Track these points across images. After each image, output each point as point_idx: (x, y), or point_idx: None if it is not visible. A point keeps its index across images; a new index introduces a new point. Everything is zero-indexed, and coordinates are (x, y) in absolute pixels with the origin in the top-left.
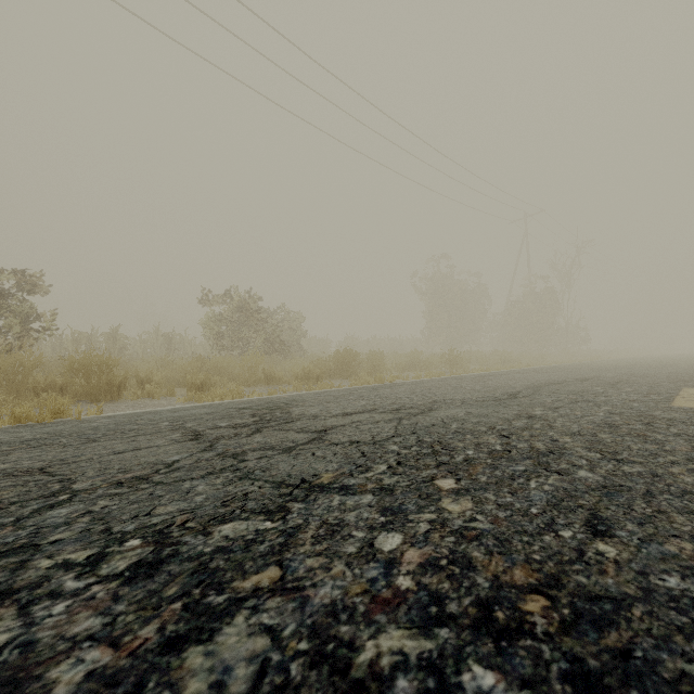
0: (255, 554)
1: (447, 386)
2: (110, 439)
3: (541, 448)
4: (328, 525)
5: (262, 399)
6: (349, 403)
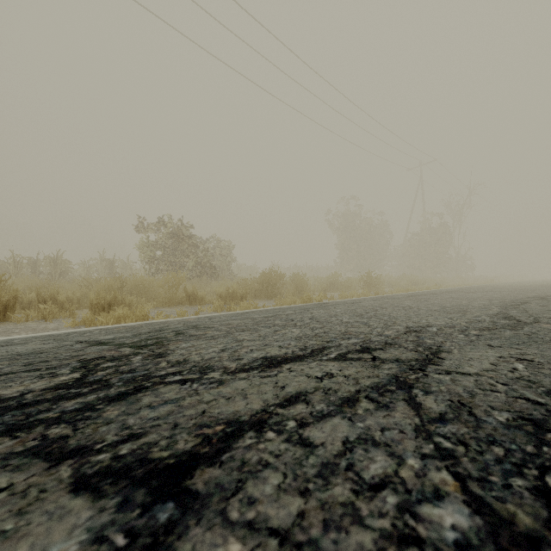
0: None
1: (392, 306)
2: None
3: None
4: None
5: (156, 324)
6: (275, 333)
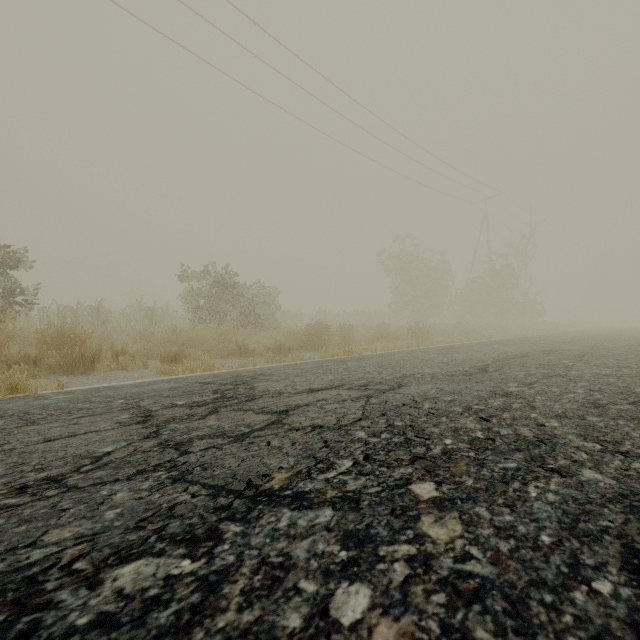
0: (149, 633)
1: (415, 359)
2: (50, 421)
3: (528, 435)
4: (267, 567)
5: (231, 372)
6: (316, 378)
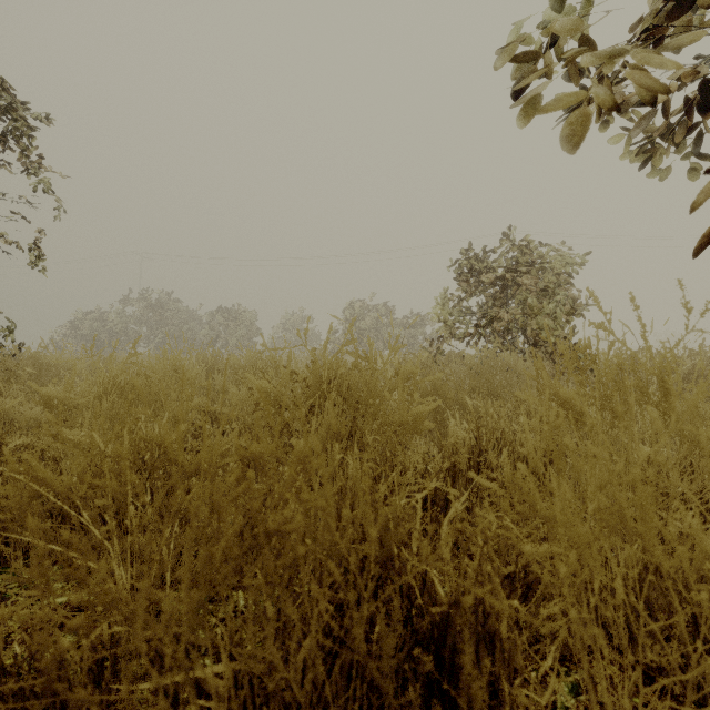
0: None
1: None
2: None
3: None
4: None
5: None
6: None
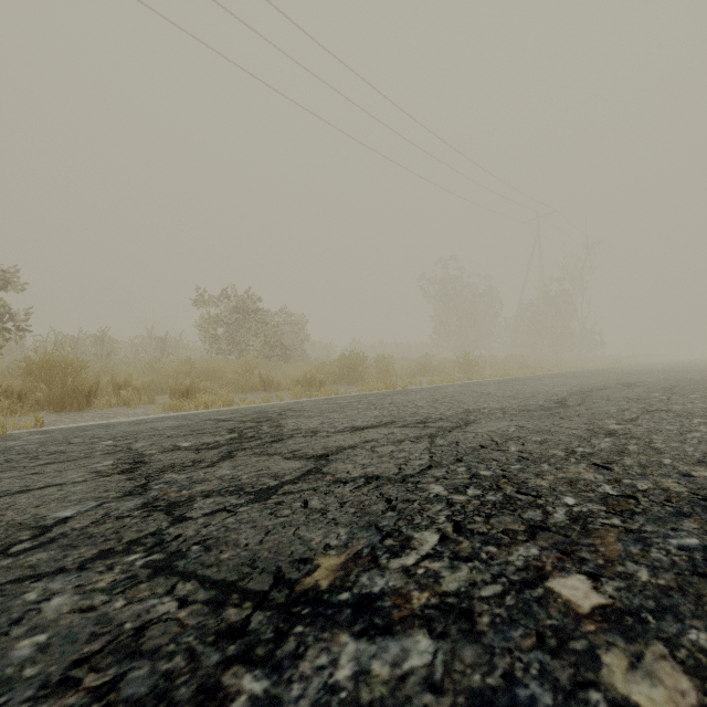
0: None
1: (472, 392)
2: (3, 470)
3: (681, 491)
4: None
5: (252, 408)
6: (359, 414)
